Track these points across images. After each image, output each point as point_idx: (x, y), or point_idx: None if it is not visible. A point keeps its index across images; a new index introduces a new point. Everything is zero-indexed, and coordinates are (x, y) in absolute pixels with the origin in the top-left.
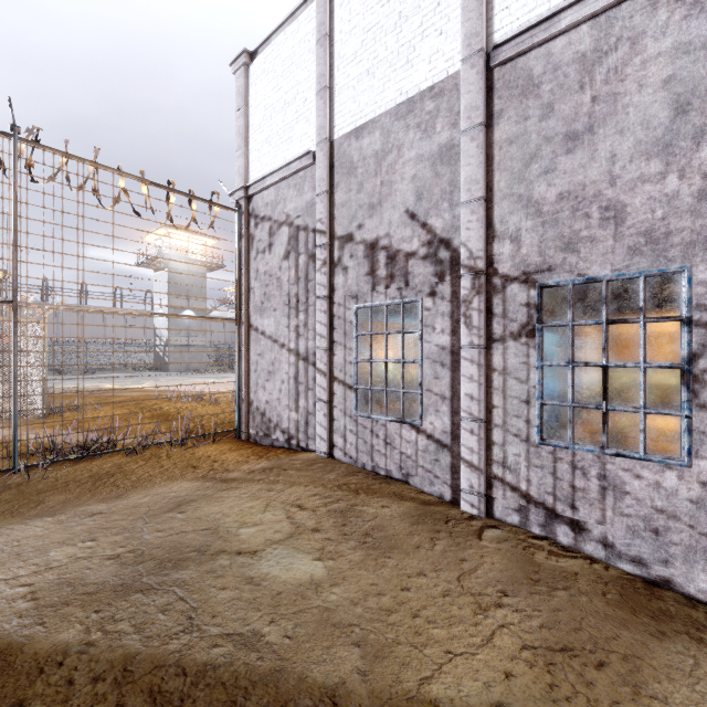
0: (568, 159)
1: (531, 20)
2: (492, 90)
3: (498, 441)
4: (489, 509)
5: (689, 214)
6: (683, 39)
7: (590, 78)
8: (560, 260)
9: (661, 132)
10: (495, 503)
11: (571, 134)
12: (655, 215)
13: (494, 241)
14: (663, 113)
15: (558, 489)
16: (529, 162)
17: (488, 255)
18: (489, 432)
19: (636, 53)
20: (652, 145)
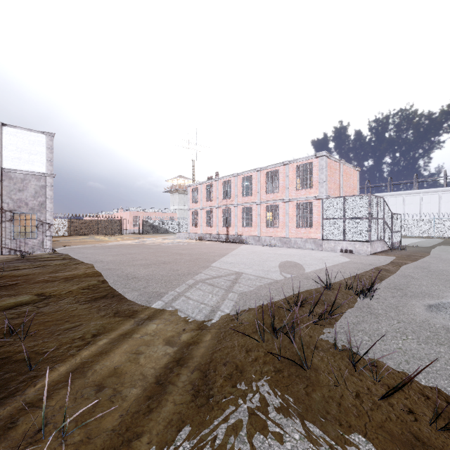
0: (19, 193)
1: (12, 167)
2: (2, 175)
3: (4, 240)
4: (2, 253)
5: (37, 206)
6: (36, 184)
7: (23, 182)
8: (18, 209)
9: (34, 195)
10: (3, 252)
11: (20, 190)
12: (33, 206)
13: (3, 203)
14: (34, 192)
15: (17, 246)
16: (11, 191)
17: (1, 206)
18: (2, 239)
19: (30, 182)
20: (32, 196)
